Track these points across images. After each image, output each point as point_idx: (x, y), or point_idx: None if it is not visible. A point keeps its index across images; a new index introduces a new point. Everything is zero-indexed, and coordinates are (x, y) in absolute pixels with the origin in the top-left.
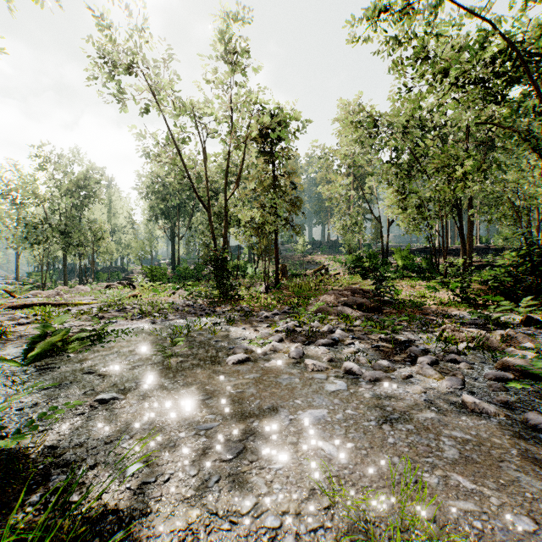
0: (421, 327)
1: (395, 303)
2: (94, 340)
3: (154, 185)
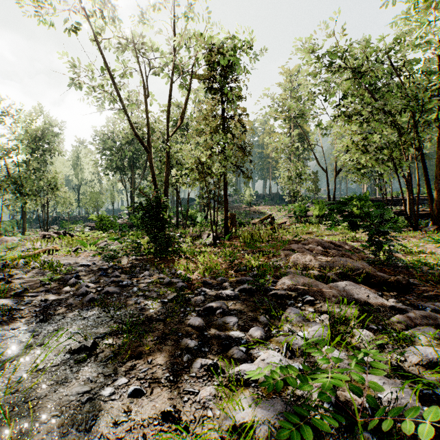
0: None
1: (396, 265)
2: None
3: (110, 140)
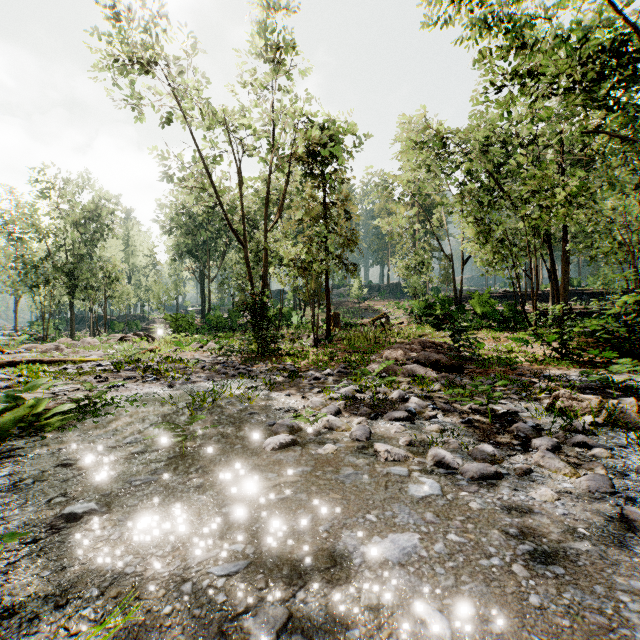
0: (520, 392)
1: (478, 360)
2: (85, 413)
3: (180, 217)
